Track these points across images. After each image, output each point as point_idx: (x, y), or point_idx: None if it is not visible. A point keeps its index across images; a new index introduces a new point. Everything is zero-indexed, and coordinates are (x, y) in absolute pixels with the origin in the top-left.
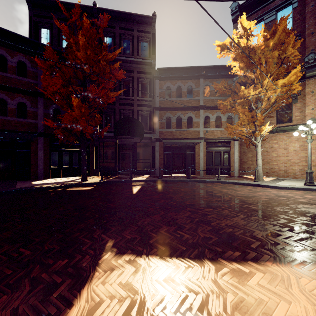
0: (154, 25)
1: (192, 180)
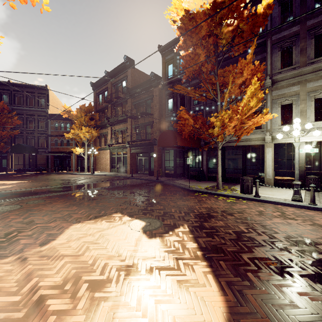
0: (48, 90)
1: (56, 173)
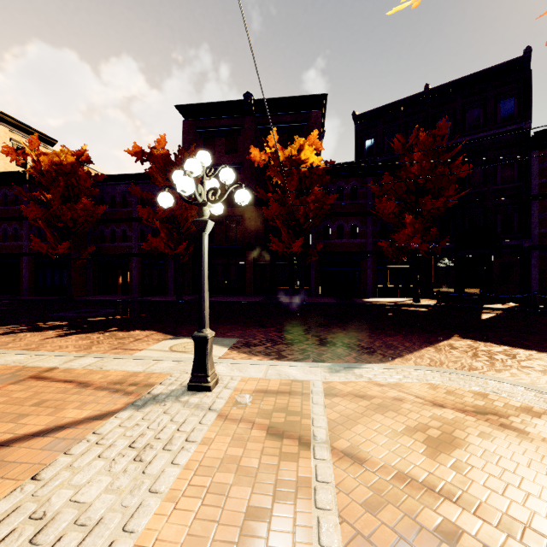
0: (527, 66)
1: None
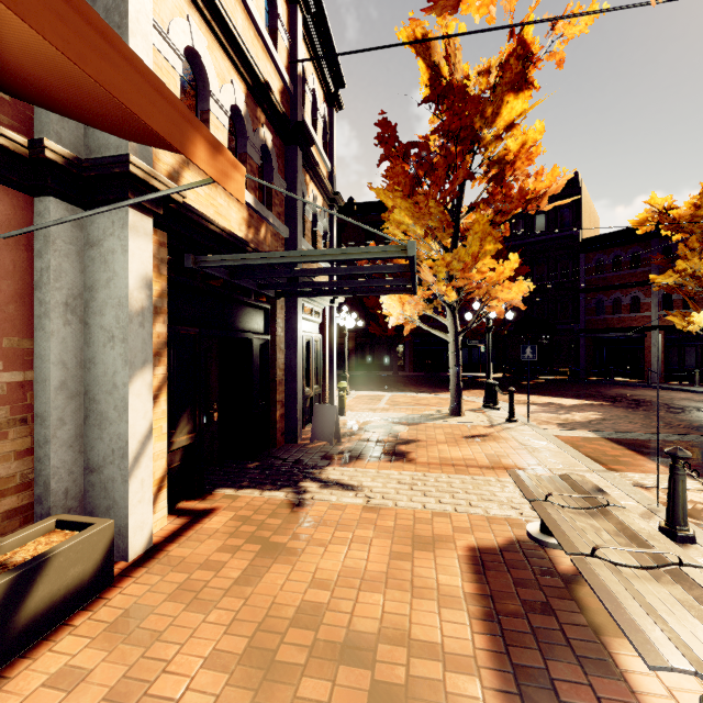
0: (578, 184)
1: (611, 383)
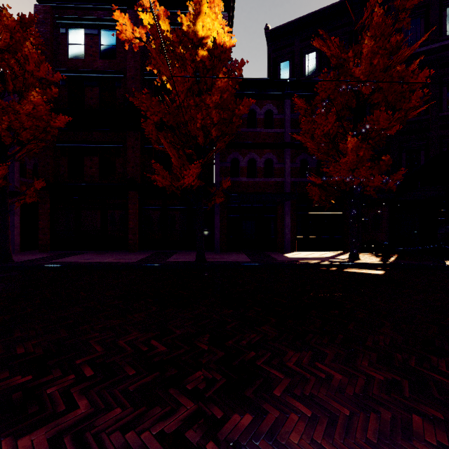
0: None
1: None
